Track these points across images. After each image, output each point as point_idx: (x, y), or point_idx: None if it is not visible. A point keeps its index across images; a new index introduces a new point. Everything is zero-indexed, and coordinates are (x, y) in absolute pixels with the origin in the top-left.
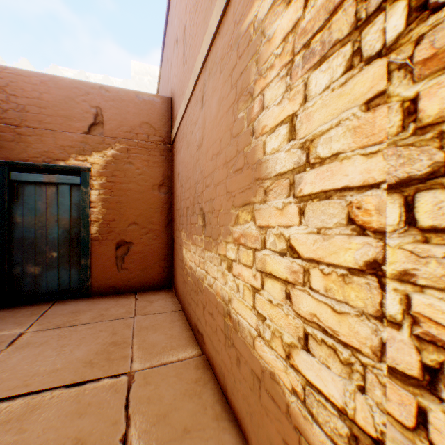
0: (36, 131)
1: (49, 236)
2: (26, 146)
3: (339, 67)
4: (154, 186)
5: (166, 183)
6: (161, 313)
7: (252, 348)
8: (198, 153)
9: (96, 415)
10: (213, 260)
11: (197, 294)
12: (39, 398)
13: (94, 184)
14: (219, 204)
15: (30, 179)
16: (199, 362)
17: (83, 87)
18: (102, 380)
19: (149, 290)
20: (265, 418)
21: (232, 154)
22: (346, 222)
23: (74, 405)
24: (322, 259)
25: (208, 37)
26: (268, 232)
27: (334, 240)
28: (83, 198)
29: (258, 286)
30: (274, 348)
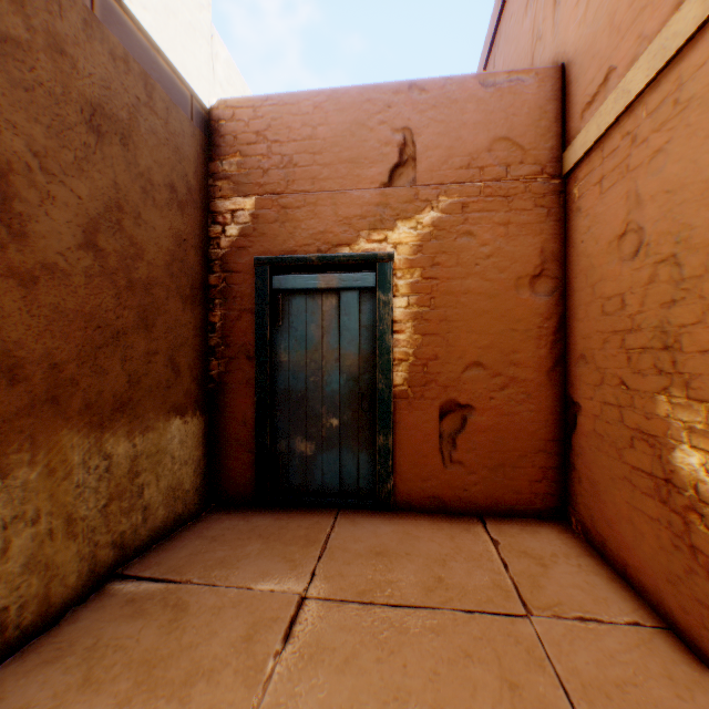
0: (306, 198)
1: (324, 388)
2: (292, 227)
3: None
4: (519, 280)
5: (549, 270)
6: (602, 621)
7: None
8: None
9: None
10: None
11: None
12: None
13: (399, 286)
14: None
15: (298, 284)
16: None
17: (380, 96)
18: None
19: (508, 517)
20: None
21: None
22: None
23: None
24: None
25: None
26: None
27: None
28: (380, 315)
29: None
30: None
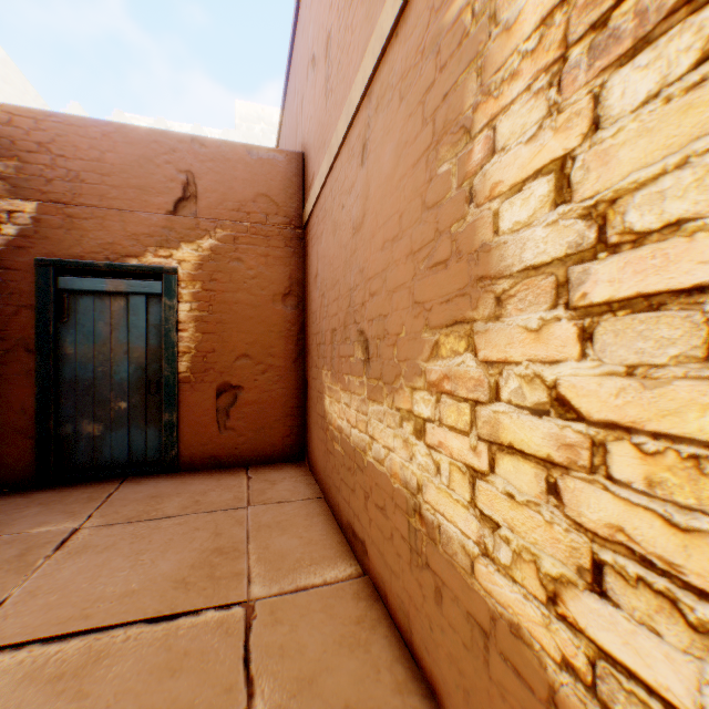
0: (95, 212)
1: (114, 376)
2: (81, 235)
3: (684, 54)
4: (275, 297)
5: (295, 291)
6: (290, 501)
7: (469, 574)
8: (355, 239)
9: (197, 673)
10: (386, 418)
11: (352, 473)
12: (106, 639)
13: (183, 294)
14: (397, 323)
15: (87, 286)
16: (361, 588)
17: (166, 140)
18: (204, 613)
19: (267, 464)
20: (499, 704)
21: (425, 238)
22: (703, 355)
23: (161, 653)
24: (640, 423)
25: (376, 44)
26: (506, 372)
27: (671, 390)
28: (166, 316)
29: (482, 466)
30: (519, 581)
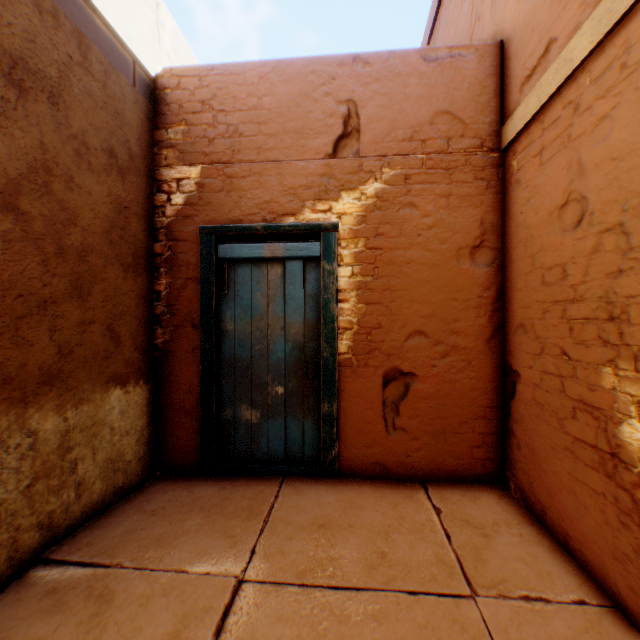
0: (252, 168)
1: (270, 356)
2: (238, 196)
3: None
4: (460, 251)
5: (488, 241)
6: (549, 600)
7: None
8: None
9: None
10: None
11: None
12: None
13: (344, 255)
14: None
15: (244, 253)
16: None
17: (324, 68)
18: None
19: (449, 482)
20: None
21: None
22: None
23: None
24: None
25: None
26: None
27: None
28: (325, 284)
29: None
30: None
